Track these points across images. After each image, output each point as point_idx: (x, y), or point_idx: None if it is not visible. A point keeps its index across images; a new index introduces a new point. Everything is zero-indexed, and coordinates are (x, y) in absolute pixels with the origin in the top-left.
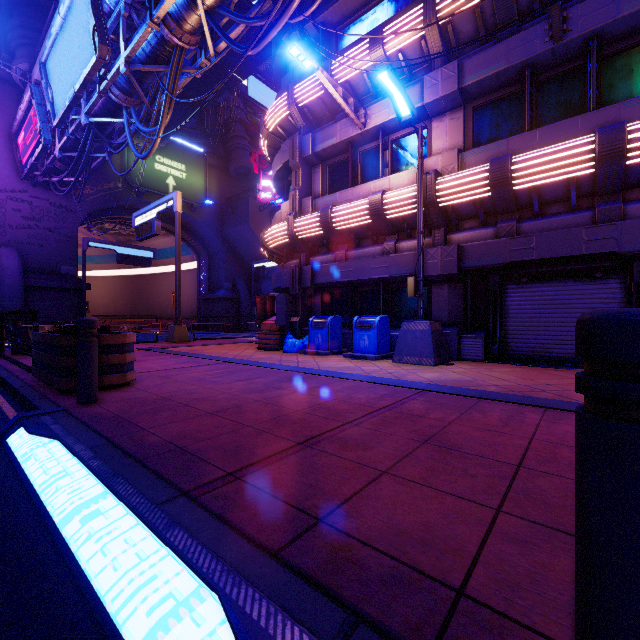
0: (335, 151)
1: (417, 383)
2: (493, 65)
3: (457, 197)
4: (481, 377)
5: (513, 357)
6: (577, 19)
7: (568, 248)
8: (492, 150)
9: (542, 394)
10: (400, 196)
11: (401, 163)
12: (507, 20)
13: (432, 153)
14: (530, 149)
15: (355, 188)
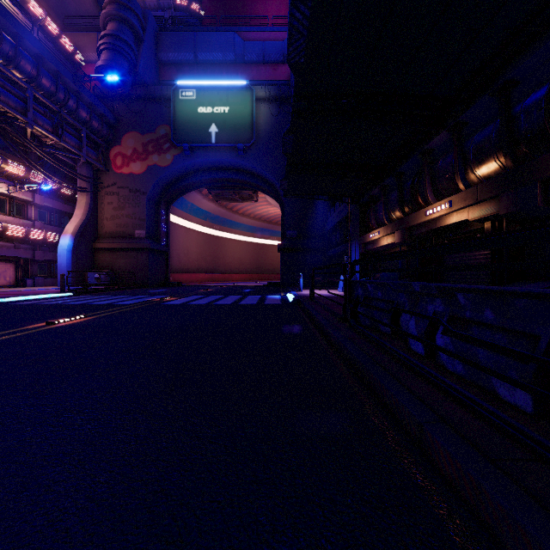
0: None
1: None
2: None
3: None
4: None
5: None
6: None
7: None
8: None
9: None
10: None
11: None
12: None
13: None
14: None
15: None
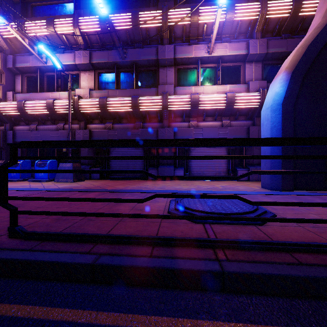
0: (30, 70)
1: (49, 189)
2: (103, 58)
3: (88, 109)
4: (86, 185)
5: (112, 177)
6: (129, 54)
7: (127, 136)
8: (103, 93)
9: (97, 188)
10: (62, 103)
11: (68, 87)
12: (109, 42)
13: (81, 87)
14: (115, 96)
15: (41, 93)
